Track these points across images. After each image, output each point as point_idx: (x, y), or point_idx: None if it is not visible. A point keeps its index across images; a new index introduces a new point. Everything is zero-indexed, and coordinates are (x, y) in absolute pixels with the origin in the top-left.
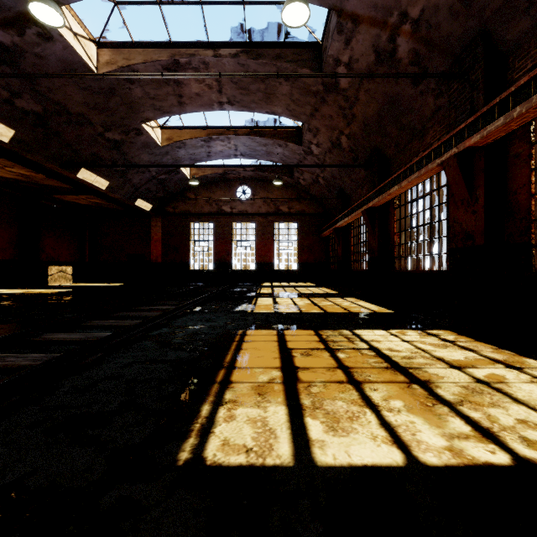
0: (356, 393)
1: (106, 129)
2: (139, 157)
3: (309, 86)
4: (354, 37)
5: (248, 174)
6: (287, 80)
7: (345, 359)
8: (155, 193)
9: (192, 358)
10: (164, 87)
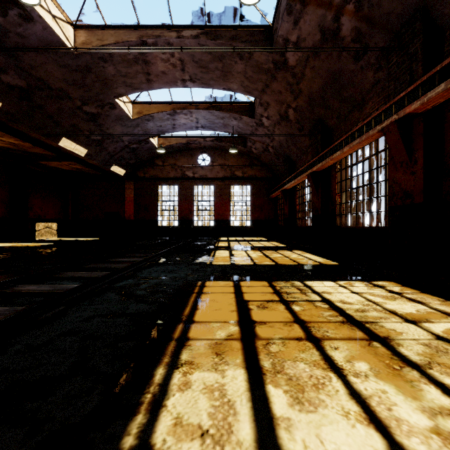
0: (317, 353)
1: (83, 103)
2: (113, 128)
3: (261, 64)
4: (302, 17)
5: (208, 144)
6: (242, 59)
7: (300, 312)
8: (128, 160)
9: (152, 311)
10: (134, 66)
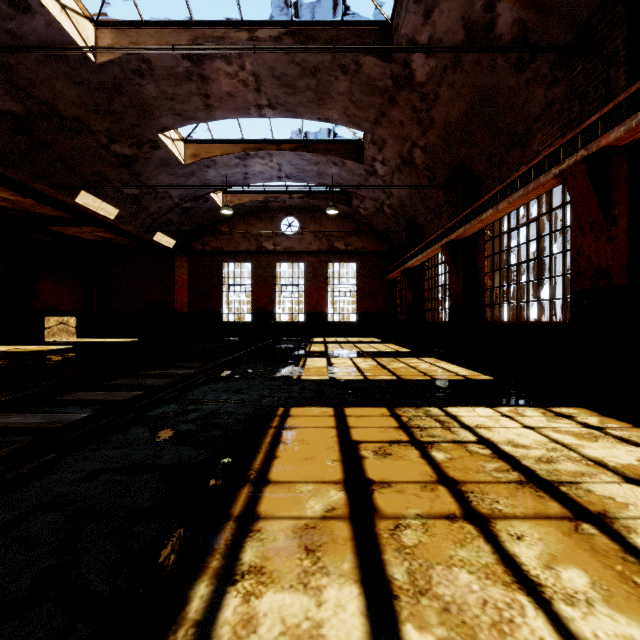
0: (487, 548)
1: (111, 140)
2: (157, 178)
3: (374, 80)
4: (437, 6)
5: (296, 203)
6: (345, 74)
7: (446, 463)
8: (179, 225)
9: (200, 461)
10: (186, 84)
